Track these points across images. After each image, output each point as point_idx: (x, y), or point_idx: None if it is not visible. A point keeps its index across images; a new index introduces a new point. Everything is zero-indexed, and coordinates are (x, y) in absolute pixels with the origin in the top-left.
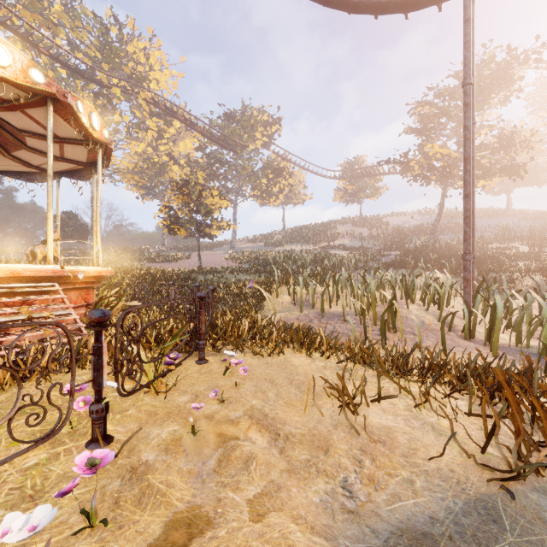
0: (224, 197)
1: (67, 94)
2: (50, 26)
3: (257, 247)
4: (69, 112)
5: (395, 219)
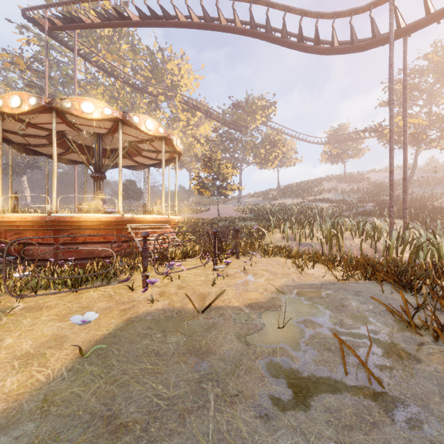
0: (234, 167)
1: (170, 134)
2: (122, 60)
3: (257, 201)
4: (170, 142)
5: (377, 174)
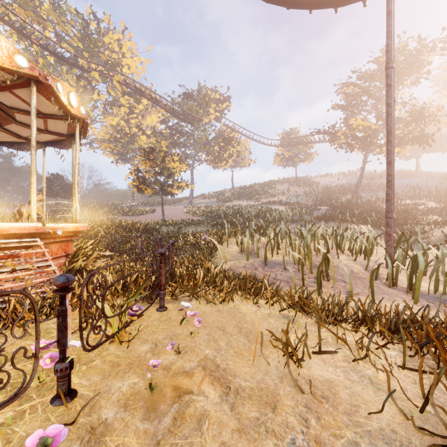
0: (183, 161)
1: (48, 77)
2: (41, 21)
3: (211, 202)
4: (50, 92)
5: (324, 179)
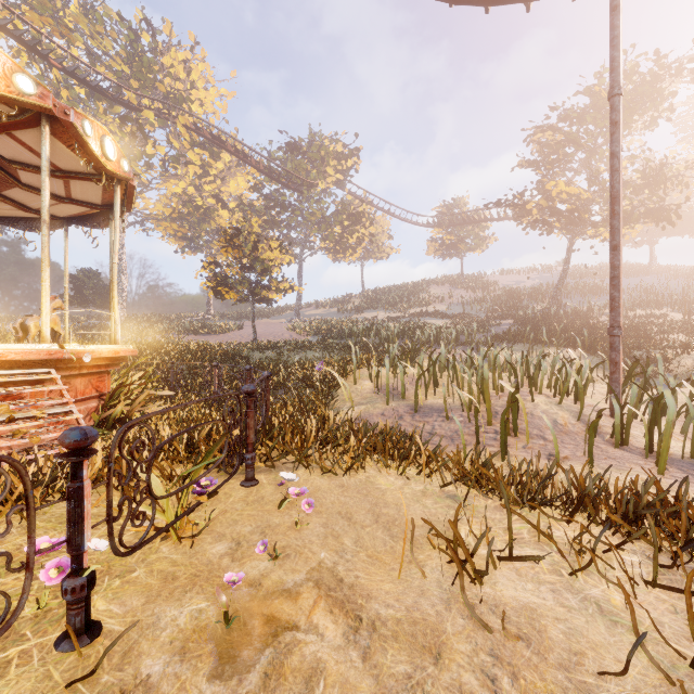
0: (286, 250)
1: (69, 110)
2: (64, 31)
3: (329, 314)
4: (72, 135)
5: (505, 278)
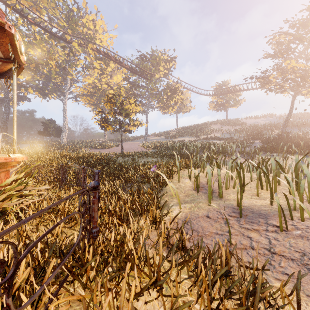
0: (138, 104)
1: None
2: (38, 8)
3: (161, 139)
4: None
5: (249, 120)
